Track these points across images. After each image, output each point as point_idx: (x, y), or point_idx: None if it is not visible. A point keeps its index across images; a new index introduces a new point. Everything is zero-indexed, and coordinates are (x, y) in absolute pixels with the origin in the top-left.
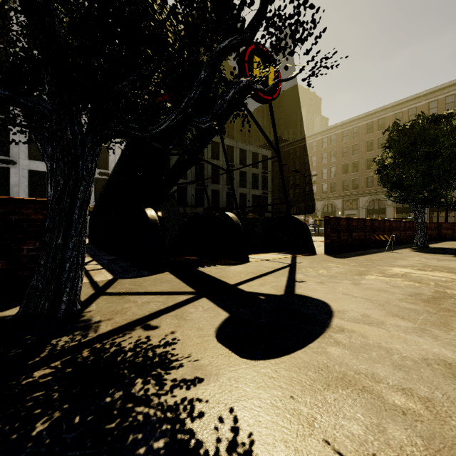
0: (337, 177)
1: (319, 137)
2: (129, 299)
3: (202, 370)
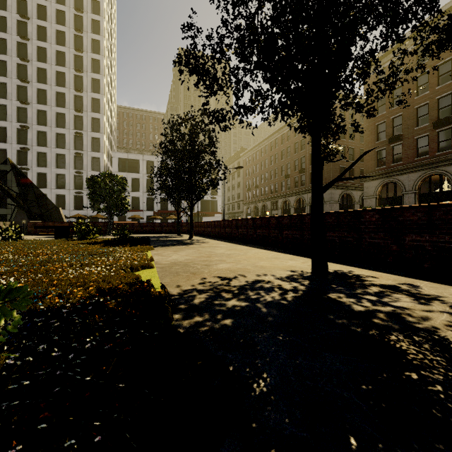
0: (268, 181)
1: (259, 147)
2: None
3: None
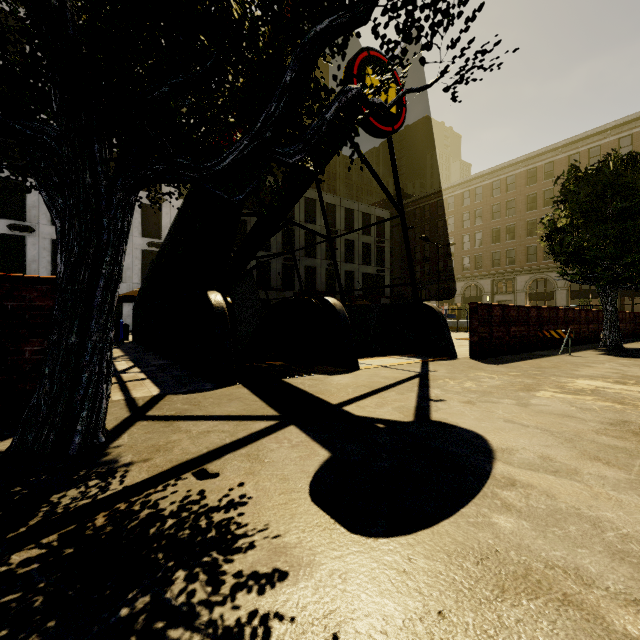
0: (484, 247)
1: (458, 190)
2: (179, 427)
3: (286, 556)
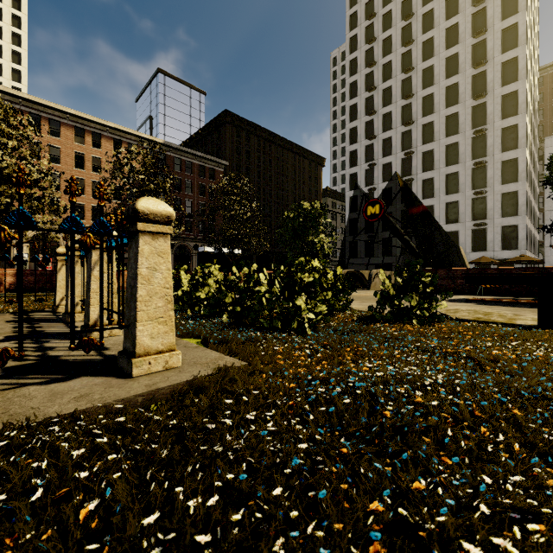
0: None
1: None
2: None
3: None
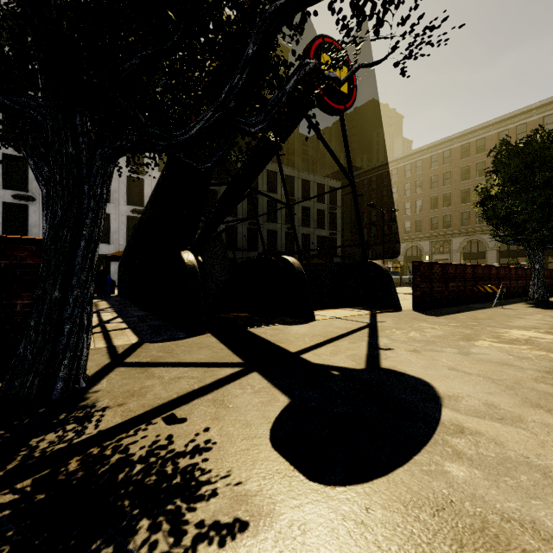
0: (423, 212)
1: (401, 163)
2: (153, 373)
3: (247, 505)
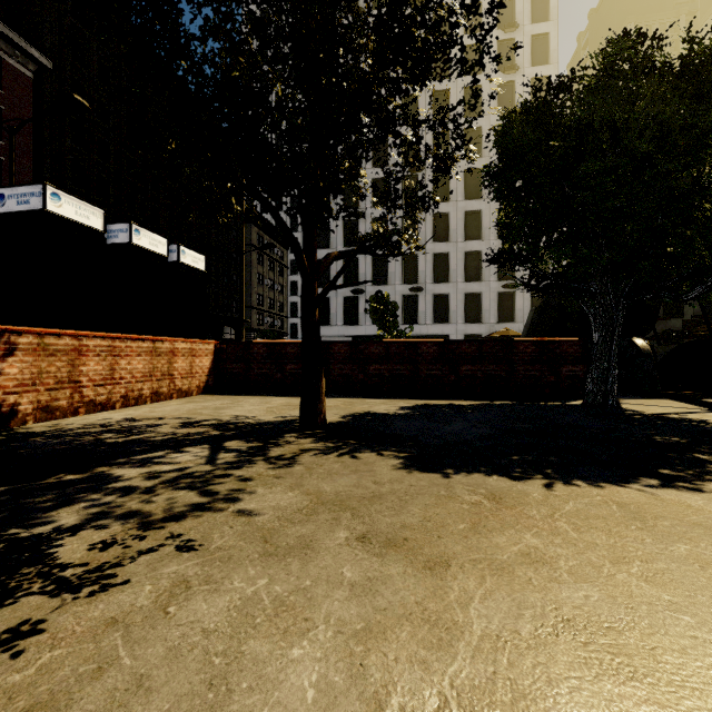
0: None
1: None
2: (648, 407)
3: None
